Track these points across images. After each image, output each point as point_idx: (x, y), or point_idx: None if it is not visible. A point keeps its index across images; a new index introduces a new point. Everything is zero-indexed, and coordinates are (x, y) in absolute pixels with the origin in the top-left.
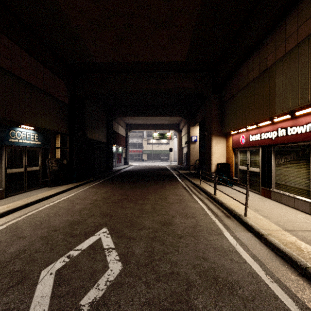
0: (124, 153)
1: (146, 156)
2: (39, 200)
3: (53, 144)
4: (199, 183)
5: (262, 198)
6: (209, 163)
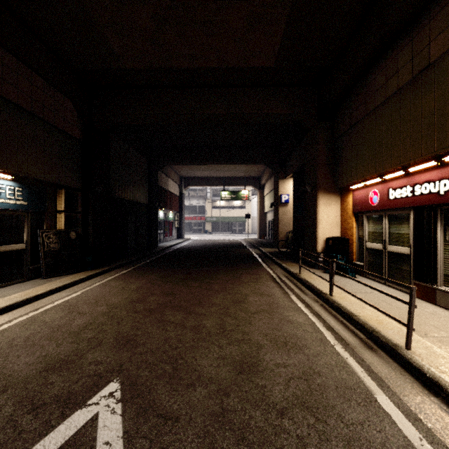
0: (177, 221)
1: (211, 225)
2: (11, 306)
3: (53, 206)
4: (297, 271)
5: (418, 302)
6: (313, 236)
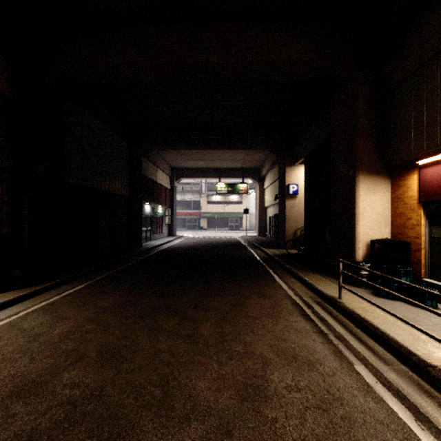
0: (168, 216)
1: (206, 221)
2: None
3: None
4: (331, 290)
5: None
6: (348, 238)
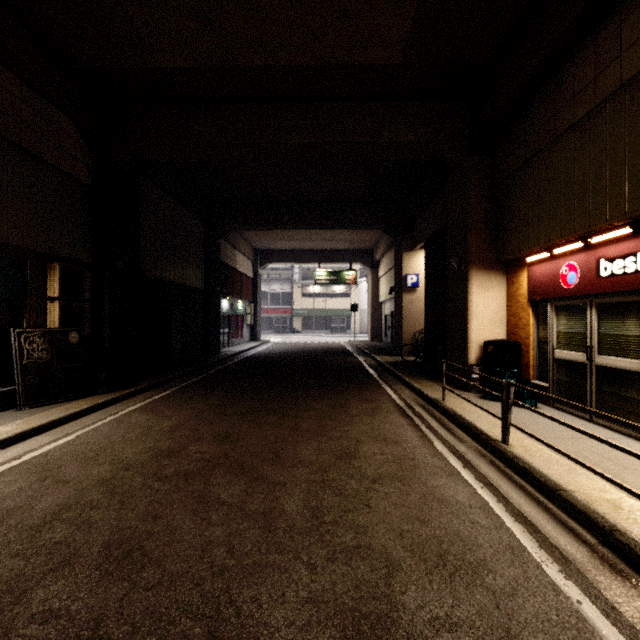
0: (250, 315)
1: (300, 321)
2: None
3: (40, 289)
4: (438, 395)
5: None
6: (462, 339)
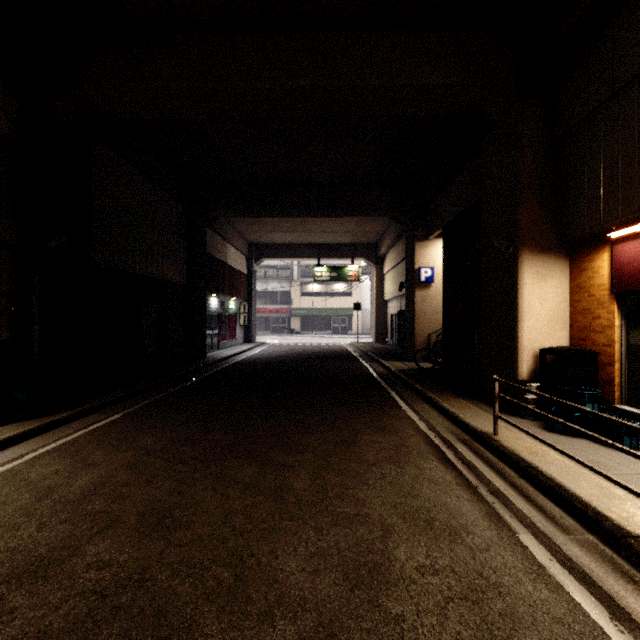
0: (244, 314)
1: (299, 321)
2: None
3: None
4: (482, 423)
5: None
6: (507, 345)
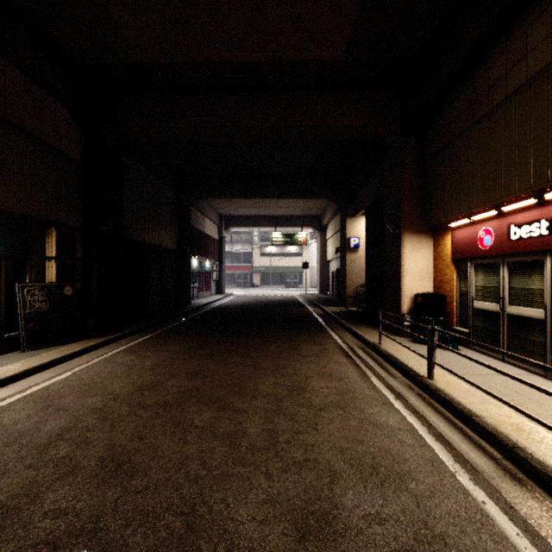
0: (216, 271)
1: (259, 277)
2: None
3: (40, 250)
4: (375, 339)
5: None
6: (396, 292)
